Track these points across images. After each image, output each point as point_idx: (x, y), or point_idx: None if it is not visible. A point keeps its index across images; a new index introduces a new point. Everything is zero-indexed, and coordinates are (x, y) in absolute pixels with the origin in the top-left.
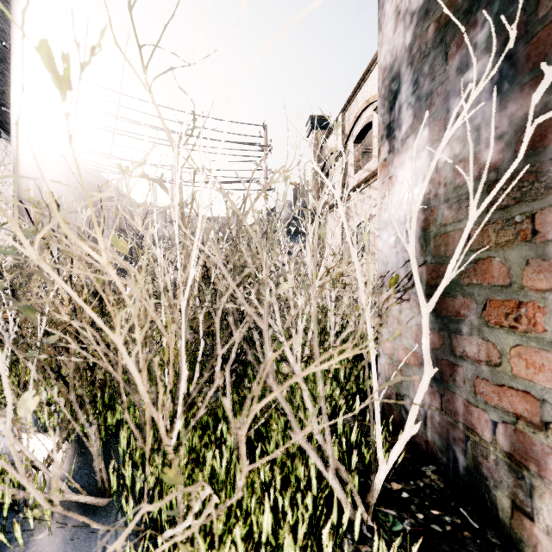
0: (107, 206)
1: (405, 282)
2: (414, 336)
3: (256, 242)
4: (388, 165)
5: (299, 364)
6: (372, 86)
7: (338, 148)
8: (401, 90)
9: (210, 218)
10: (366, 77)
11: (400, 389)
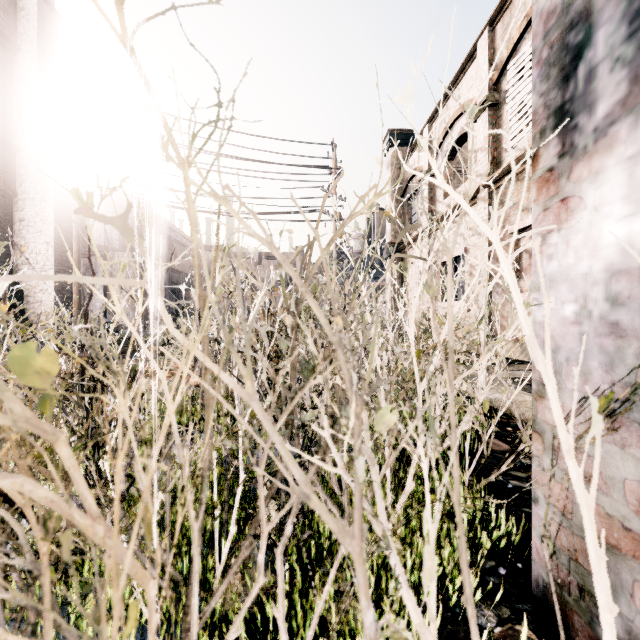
0: (156, 243)
1: (606, 392)
2: (633, 502)
3: (334, 344)
4: (559, 178)
5: (434, 629)
6: (467, 88)
7: (423, 168)
8: (594, 39)
9: (271, 254)
10: (461, 77)
11: (591, 584)
